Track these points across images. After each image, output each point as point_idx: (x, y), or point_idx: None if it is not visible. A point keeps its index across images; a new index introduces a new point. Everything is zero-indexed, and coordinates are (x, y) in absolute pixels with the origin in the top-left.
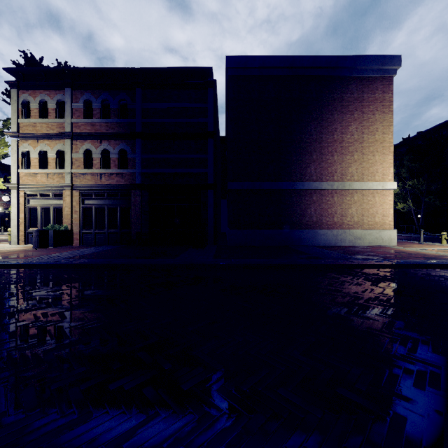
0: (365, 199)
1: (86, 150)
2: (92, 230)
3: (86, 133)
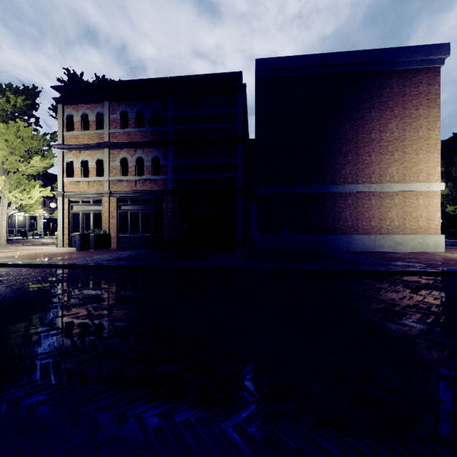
0: (407, 201)
1: (122, 159)
2: (127, 234)
3: (122, 142)
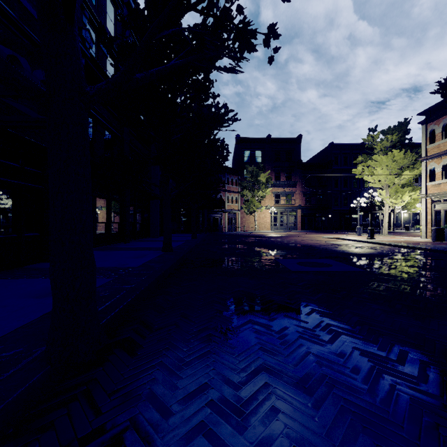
0: None
1: None
2: None
3: None
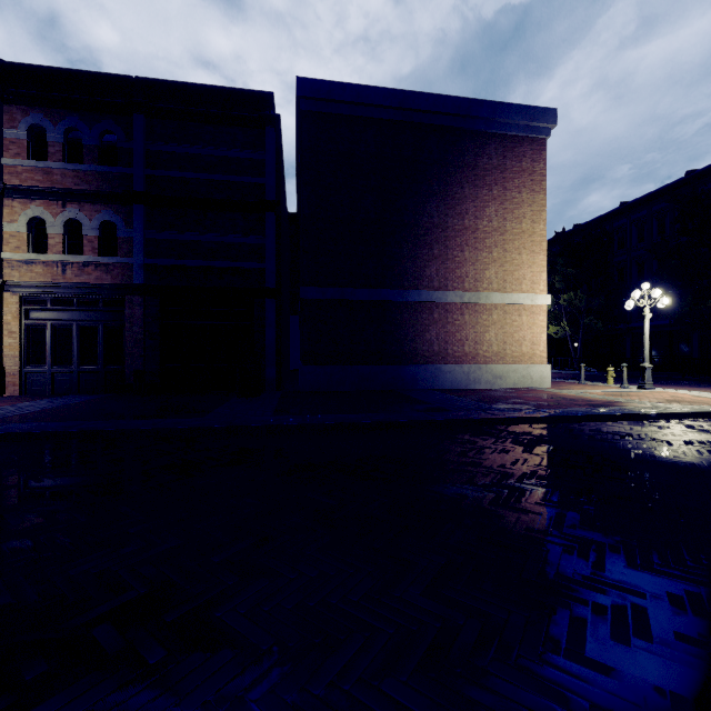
0: (508, 318)
1: (33, 219)
2: (45, 367)
3: (33, 186)
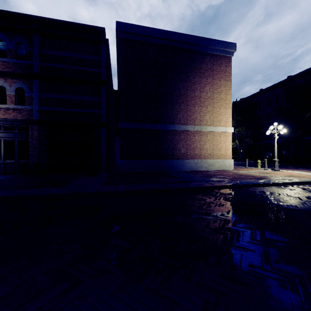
0: (215, 138)
1: None
2: None
3: None
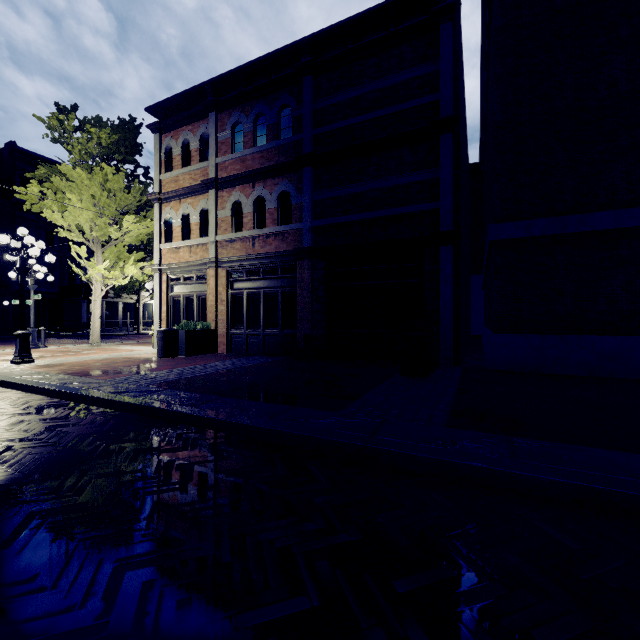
0: None
1: (235, 204)
2: (242, 330)
3: (233, 175)
